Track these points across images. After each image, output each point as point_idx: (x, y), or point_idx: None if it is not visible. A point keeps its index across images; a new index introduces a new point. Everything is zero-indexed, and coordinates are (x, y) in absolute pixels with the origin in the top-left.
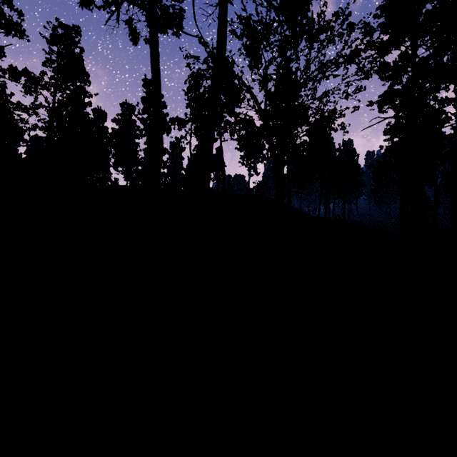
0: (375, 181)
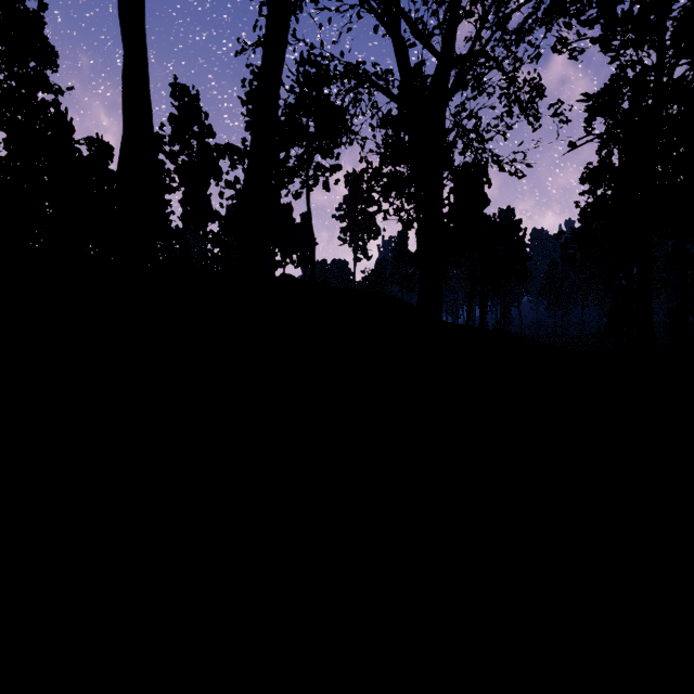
0: (565, 261)
